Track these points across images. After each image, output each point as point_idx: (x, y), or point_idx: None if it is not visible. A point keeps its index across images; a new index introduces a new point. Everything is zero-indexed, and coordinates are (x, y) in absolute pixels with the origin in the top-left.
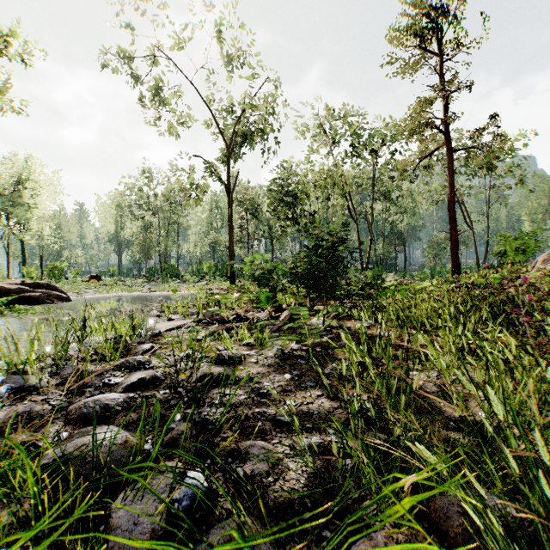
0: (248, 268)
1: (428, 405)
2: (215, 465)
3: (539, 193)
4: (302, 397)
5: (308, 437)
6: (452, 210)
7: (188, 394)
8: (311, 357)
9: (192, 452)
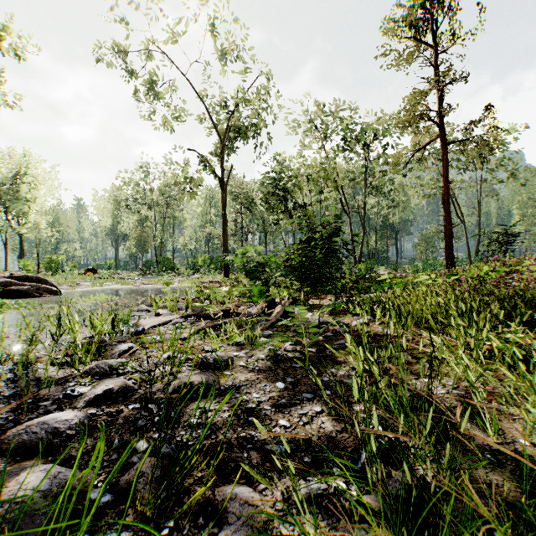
0: (240, 261)
1: (451, 426)
2: (179, 530)
3: (529, 187)
4: (298, 415)
5: (307, 480)
6: (446, 202)
7: (160, 411)
8: (307, 360)
9: (151, 506)
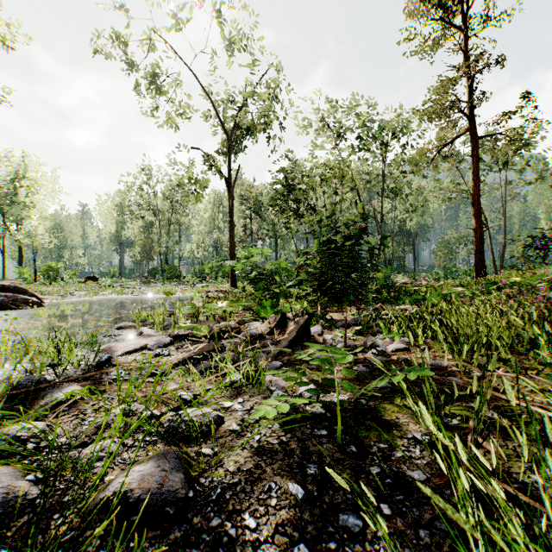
0: (241, 267)
1: None
2: None
3: None
4: None
5: None
6: (476, 203)
7: None
8: (339, 427)
9: None
